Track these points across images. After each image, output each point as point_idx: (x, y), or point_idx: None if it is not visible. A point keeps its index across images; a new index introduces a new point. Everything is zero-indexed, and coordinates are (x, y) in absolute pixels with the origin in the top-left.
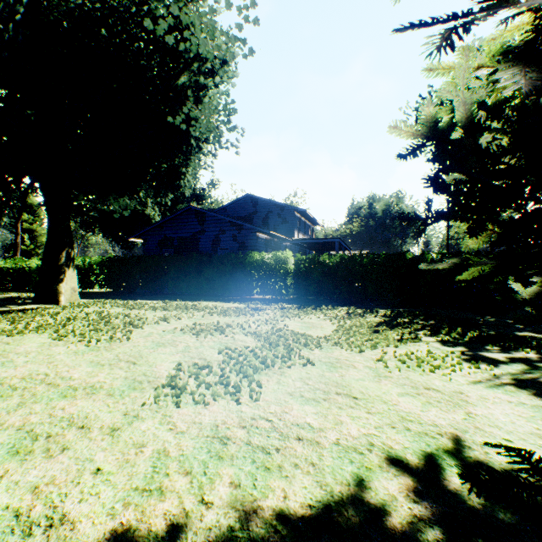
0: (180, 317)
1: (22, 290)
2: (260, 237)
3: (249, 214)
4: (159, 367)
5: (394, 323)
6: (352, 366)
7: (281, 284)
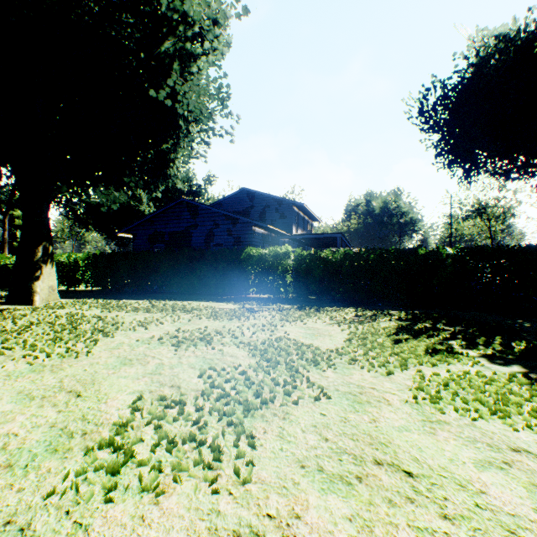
0: (163, 320)
1: (6, 288)
2: (257, 232)
3: (245, 209)
4: (110, 404)
5: (416, 330)
6: (384, 400)
7: (280, 283)
